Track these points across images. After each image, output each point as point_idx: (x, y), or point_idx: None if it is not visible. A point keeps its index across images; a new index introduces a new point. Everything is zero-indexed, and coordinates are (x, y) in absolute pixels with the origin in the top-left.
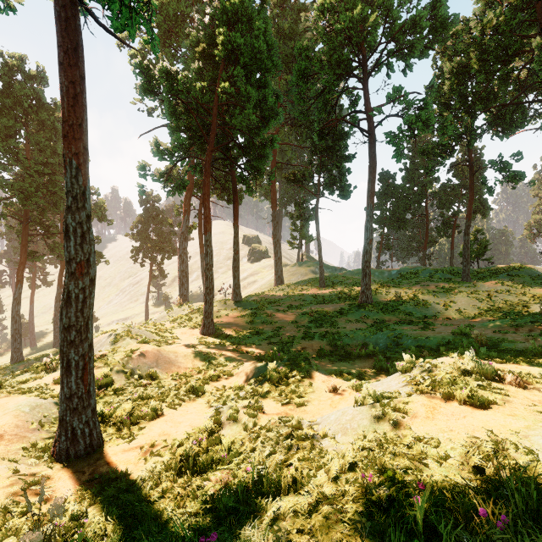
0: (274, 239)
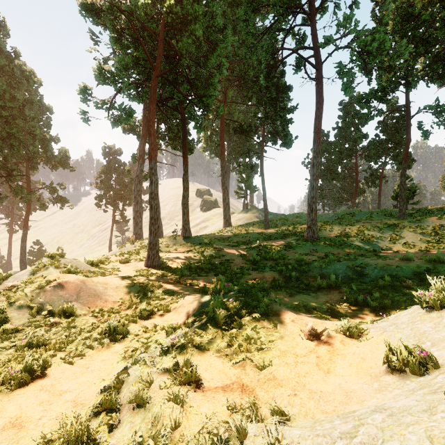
0: (223, 186)
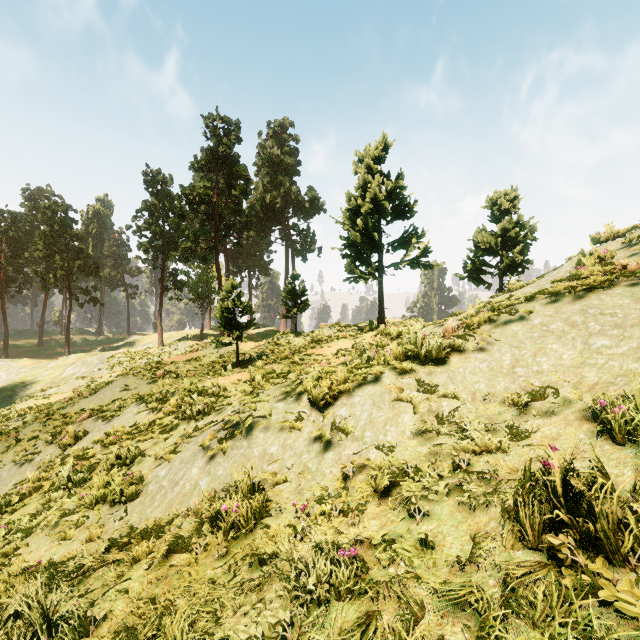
0: None
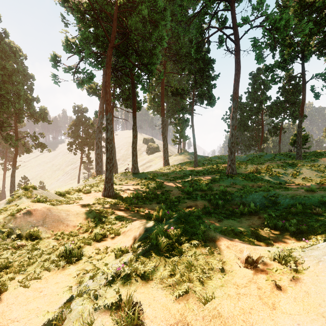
0: (163, 135)
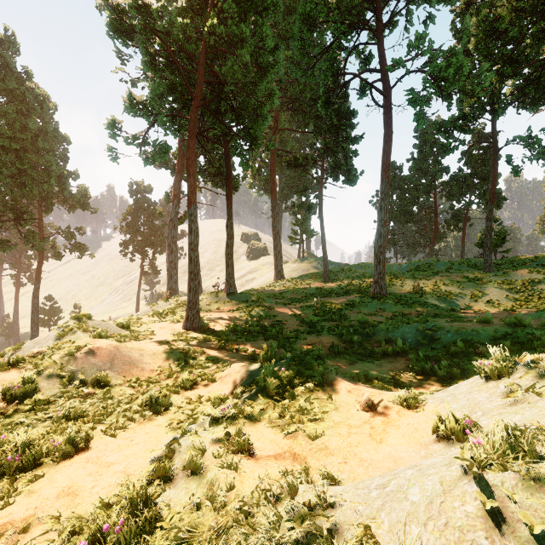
0: (274, 231)
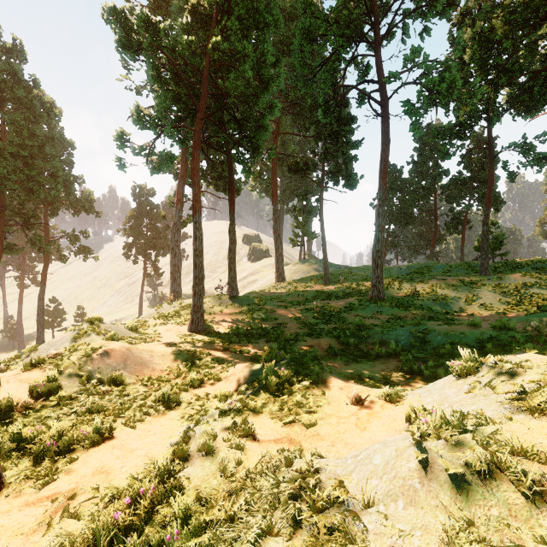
0: (275, 234)
